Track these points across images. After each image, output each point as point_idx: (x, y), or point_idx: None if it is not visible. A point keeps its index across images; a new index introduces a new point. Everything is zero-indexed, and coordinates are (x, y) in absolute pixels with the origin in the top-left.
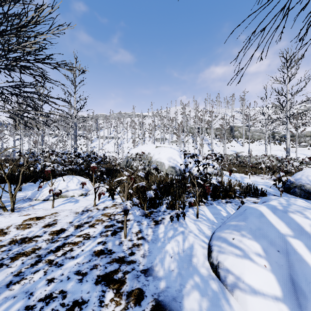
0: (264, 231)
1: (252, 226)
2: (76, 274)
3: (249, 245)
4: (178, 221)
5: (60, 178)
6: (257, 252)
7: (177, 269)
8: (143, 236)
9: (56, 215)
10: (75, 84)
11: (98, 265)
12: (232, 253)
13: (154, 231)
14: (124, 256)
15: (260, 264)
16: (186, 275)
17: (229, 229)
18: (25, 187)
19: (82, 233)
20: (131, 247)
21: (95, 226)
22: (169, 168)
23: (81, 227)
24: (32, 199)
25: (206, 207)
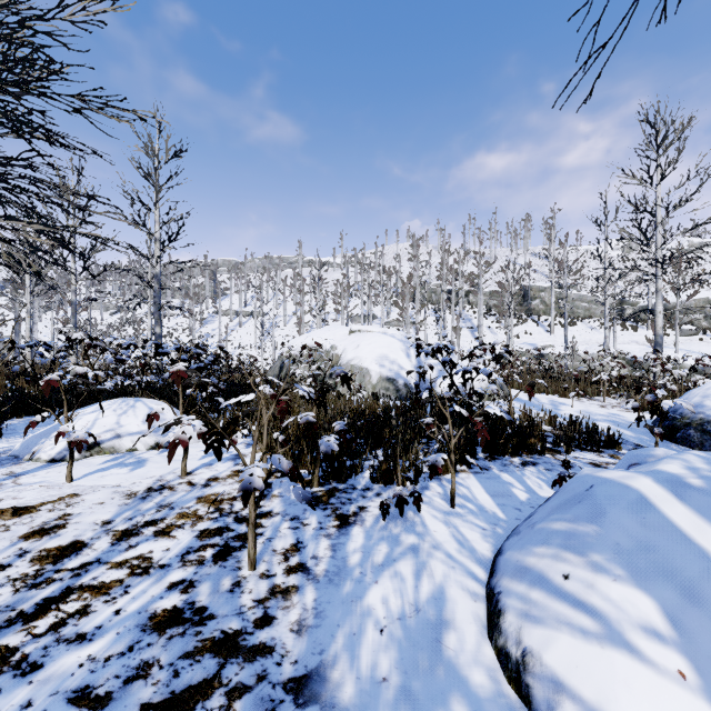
0: (661, 553)
1: (621, 539)
2: (72, 701)
3: (619, 599)
4: (401, 516)
5: (104, 404)
6: (650, 626)
7: (397, 674)
8: (304, 563)
9: (72, 503)
10: (156, 183)
11: (153, 665)
12: (567, 624)
13: (336, 546)
14: (241, 629)
15: (665, 668)
16: (427, 698)
17: (550, 545)
18: (16, 427)
19: (132, 555)
20: (267, 597)
21: (172, 532)
22: (380, 381)
23: (134, 536)
24: (22, 459)
25: (474, 476)
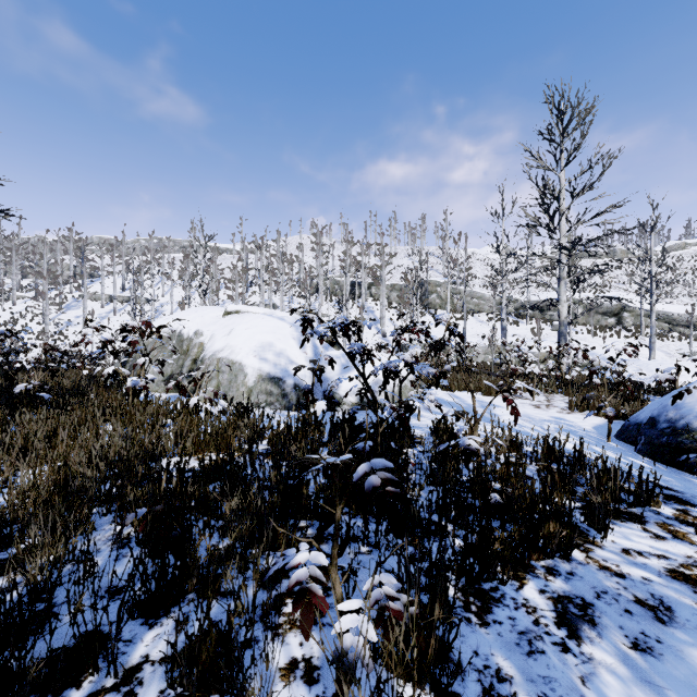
0: None
1: None
2: None
3: None
4: None
5: None
6: None
7: None
8: None
9: None
10: None
11: None
12: None
13: None
14: None
15: None
16: None
17: None
18: None
19: None
20: None
21: None
22: (260, 382)
23: None
24: None
25: None
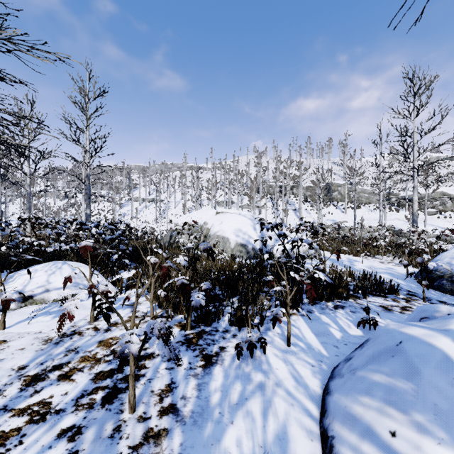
0: None
1: (438, 400)
2: None
3: None
4: (251, 358)
5: (39, 267)
6: None
7: None
8: (175, 404)
9: None
10: (86, 113)
11: None
12: None
13: (201, 386)
14: None
15: None
16: None
17: (373, 397)
18: None
19: (34, 401)
20: (140, 443)
21: (72, 376)
22: (236, 246)
23: (40, 380)
24: None
25: (302, 318)
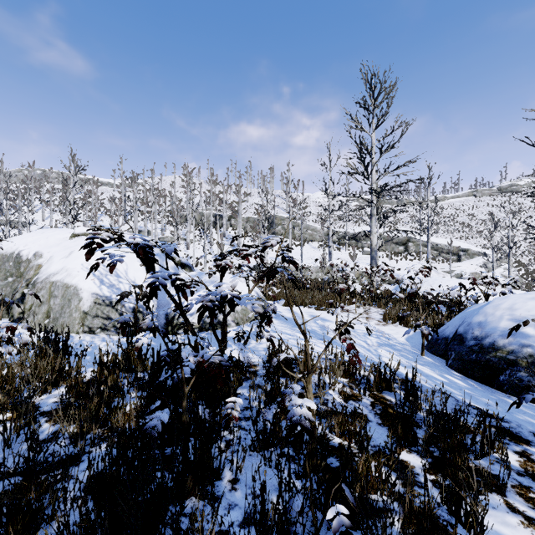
0: None
1: None
2: None
3: None
4: None
5: None
6: None
7: None
8: None
9: None
10: None
11: None
12: None
13: None
14: None
15: None
16: None
17: None
18: None
19: None
20: None
21: None
22: (96, 307)
23: None
24: None
25: None
